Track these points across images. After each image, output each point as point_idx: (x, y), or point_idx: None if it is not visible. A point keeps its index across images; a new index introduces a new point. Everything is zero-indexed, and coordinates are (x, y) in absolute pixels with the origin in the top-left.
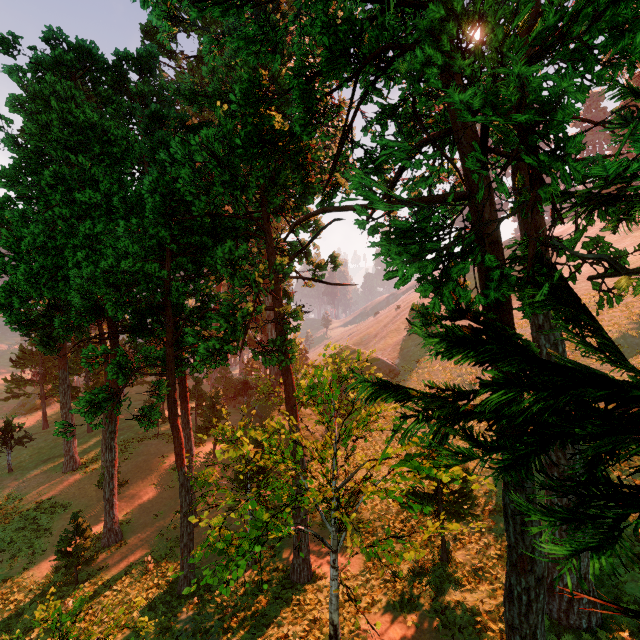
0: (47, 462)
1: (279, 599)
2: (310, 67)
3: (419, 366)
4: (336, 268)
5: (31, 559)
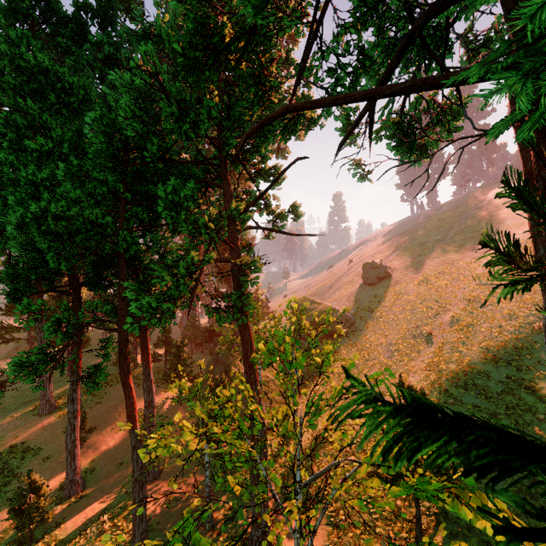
0: (27, 404)
1: None
2: None
3: (374, 316)
4: (297, 218)
5: None
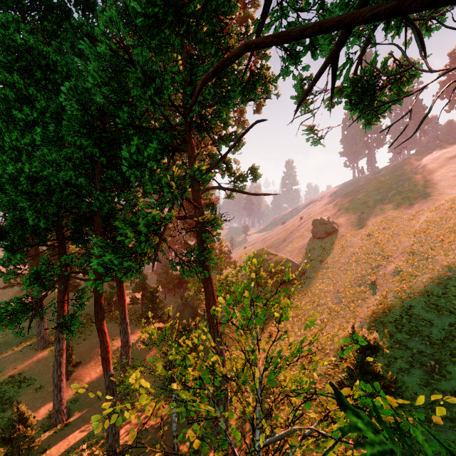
0: (26, 340)
1: None
2: None
3: (323, 266)
4: (255, 180)
5: None
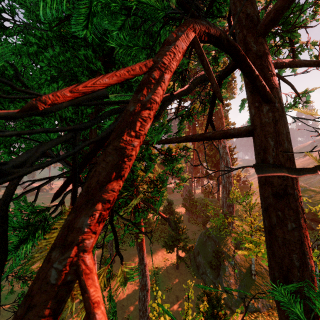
0: None
1: None
2: None
3: None
4: None
5: None
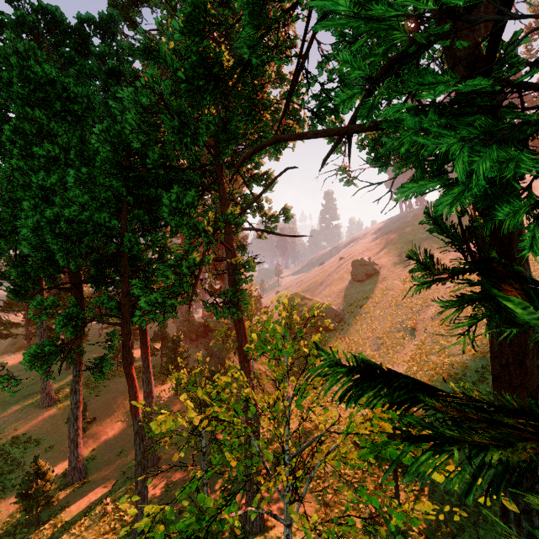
0: (27, 398)
1: None
2: None
3: (362, 311)
4: (288, 220)
5: (0, 495)
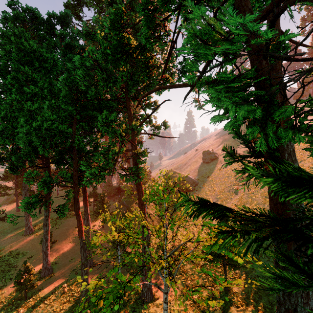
0: (17, 229)
1: (134, 312)
2: (151, 3)
3: (208, 180)
4: (166, 128)
5: (4, 283)
